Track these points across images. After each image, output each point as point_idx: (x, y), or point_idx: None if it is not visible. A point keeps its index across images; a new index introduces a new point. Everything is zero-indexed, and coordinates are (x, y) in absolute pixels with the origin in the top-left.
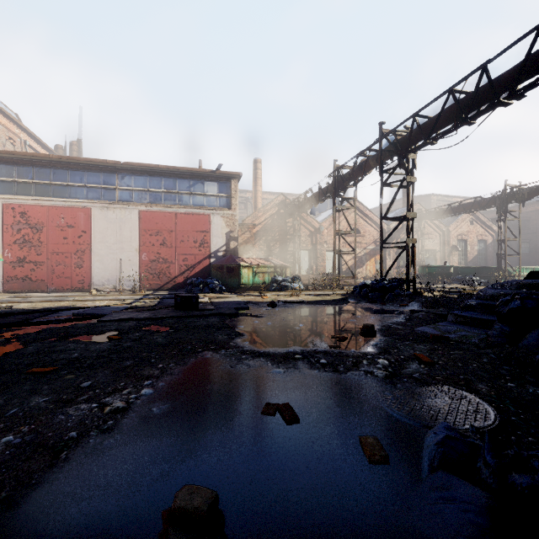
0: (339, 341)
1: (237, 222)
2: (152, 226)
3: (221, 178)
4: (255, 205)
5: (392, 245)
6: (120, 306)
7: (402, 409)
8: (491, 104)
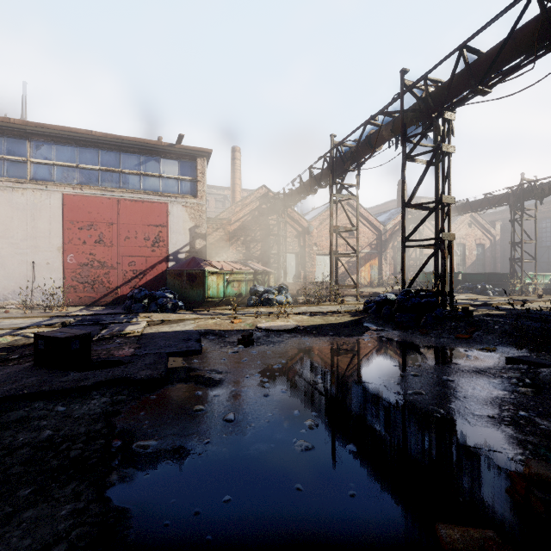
0: None
1: (204, 215)
2: (82, 216)
3: (184, 156)
4: (233, 200)
5: (388, 248)
6: None
7: None
8: None
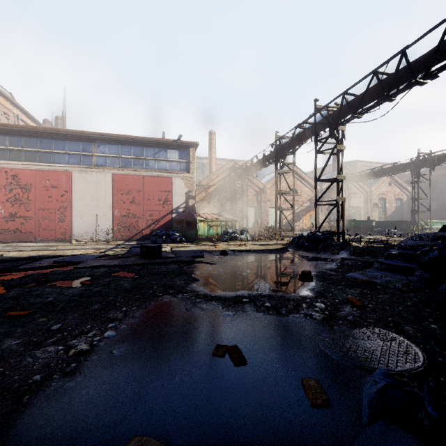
0: (281, 286)
1: (194, 184)
2: (123, 186)
3: (182, 147)
4: (210, 169)
5: (324, 203)
6: (94, 254)
7: (339, 351)
8: (409, 83)
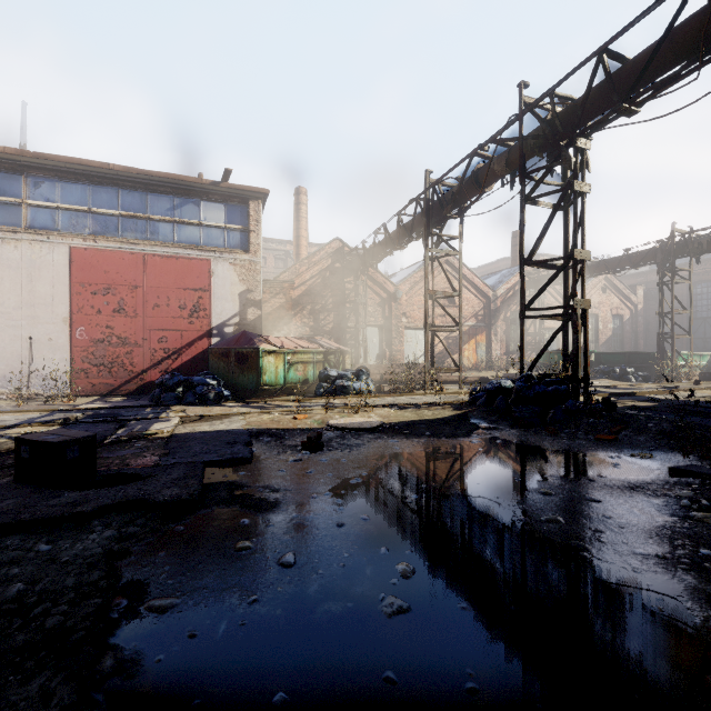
0: None
1: (259, 275)
2: (96, 276)
3: (232, 198)
4: (297, 258)
5: (499, 320)
6: None
7: None
8: None
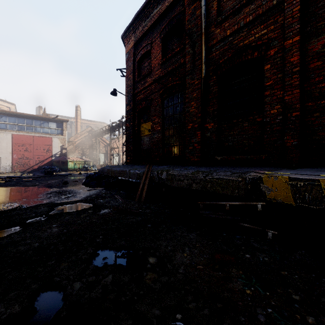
0: None
1: (66, 141)
2: (19, 141)
3: (58, 121)
4: (76, 129)
5: None
6: (18, 176)
7: None
8: None
